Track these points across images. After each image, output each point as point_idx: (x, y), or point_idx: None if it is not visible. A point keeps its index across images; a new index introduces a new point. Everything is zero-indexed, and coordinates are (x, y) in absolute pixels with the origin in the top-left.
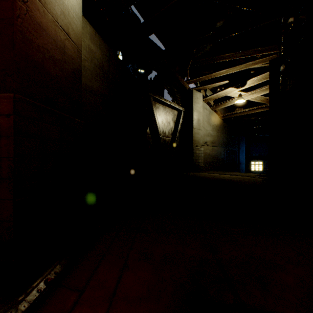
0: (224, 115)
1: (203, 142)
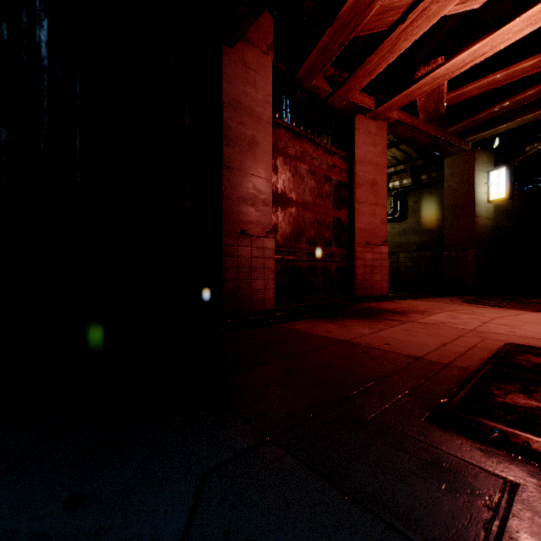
0: None
1: None
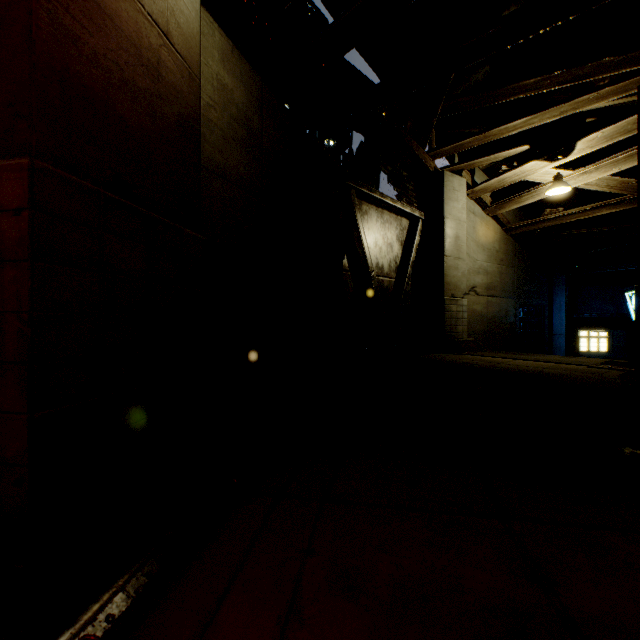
0: (517, 226)
1: (466, 286)
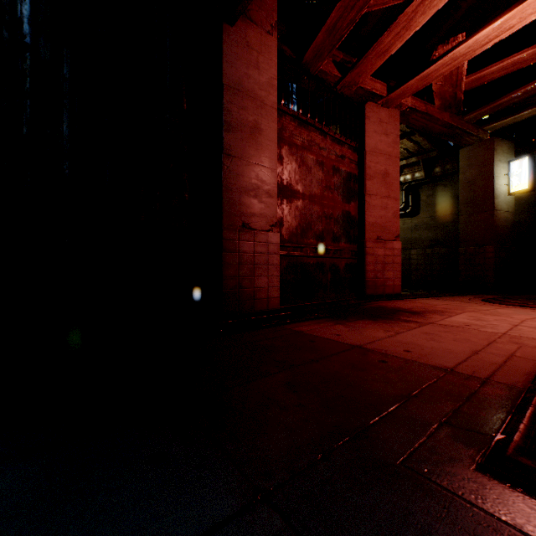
0: None
1: None
